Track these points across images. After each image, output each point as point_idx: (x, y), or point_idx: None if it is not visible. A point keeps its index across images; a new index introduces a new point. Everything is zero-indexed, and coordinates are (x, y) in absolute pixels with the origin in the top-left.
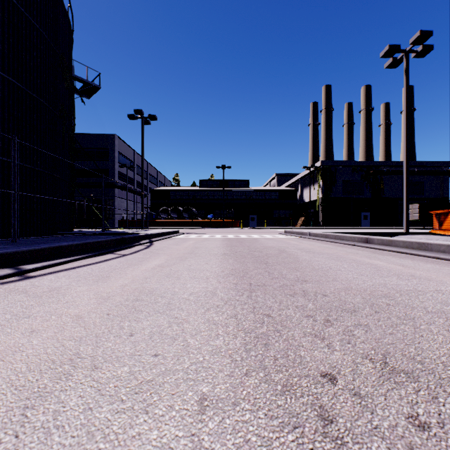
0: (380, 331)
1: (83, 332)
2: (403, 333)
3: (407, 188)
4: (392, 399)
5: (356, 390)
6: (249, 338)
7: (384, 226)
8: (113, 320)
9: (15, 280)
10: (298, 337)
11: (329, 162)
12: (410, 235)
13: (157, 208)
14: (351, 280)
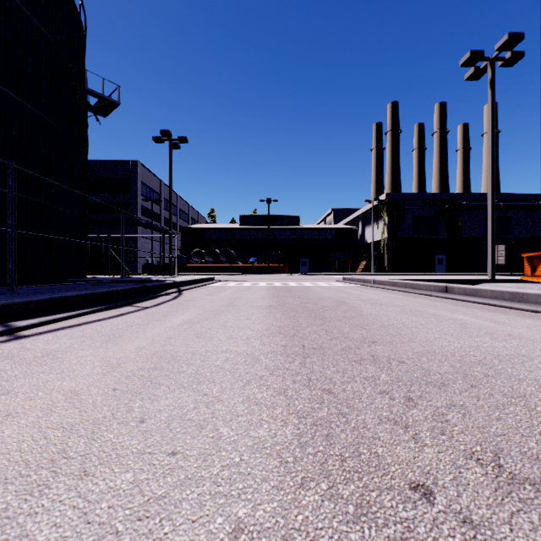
0: (483, 415)
1: (76, 417)
2: (515, 418)
3: (492, 226)
4: (522, 529)
5: (464, 514)
6: (305, 426)
7: (462, 271)
8: (120, 399)
9: (2, 340)
10: (372, 425)
11: (396, 195)
12: (496, 283)
13: (188, 250)
14: (433, 340)
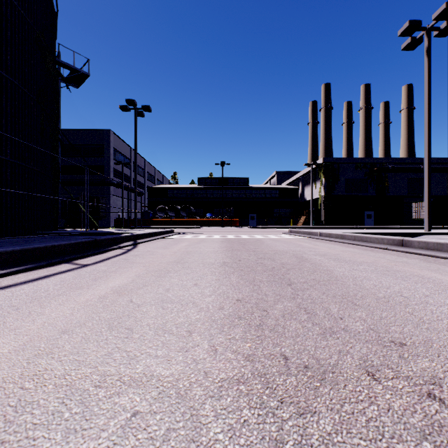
0: None
1: None
2: None
3: (429, 183)
4: None
5: None
6: None
7: (388, 225)
8: None
9: None
10: None
11: (332, 159)
12: (435, 236)
13: (154, 206)
14: None
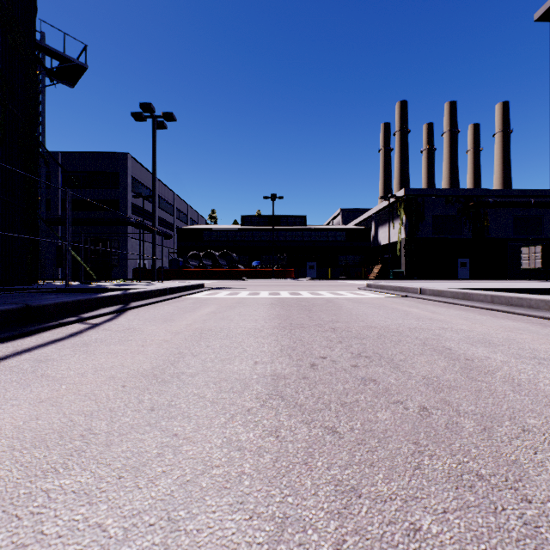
0: None
1: None
2: None
3: None
4: None
5: None
6: None
7: (489, 276)
8: None
9: None
10: None
11: (415, 191)
12: None
13: (185, 253)
14: None
